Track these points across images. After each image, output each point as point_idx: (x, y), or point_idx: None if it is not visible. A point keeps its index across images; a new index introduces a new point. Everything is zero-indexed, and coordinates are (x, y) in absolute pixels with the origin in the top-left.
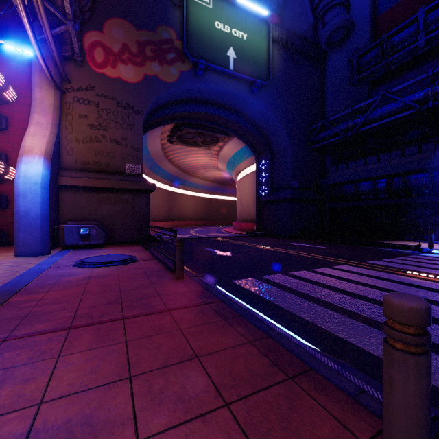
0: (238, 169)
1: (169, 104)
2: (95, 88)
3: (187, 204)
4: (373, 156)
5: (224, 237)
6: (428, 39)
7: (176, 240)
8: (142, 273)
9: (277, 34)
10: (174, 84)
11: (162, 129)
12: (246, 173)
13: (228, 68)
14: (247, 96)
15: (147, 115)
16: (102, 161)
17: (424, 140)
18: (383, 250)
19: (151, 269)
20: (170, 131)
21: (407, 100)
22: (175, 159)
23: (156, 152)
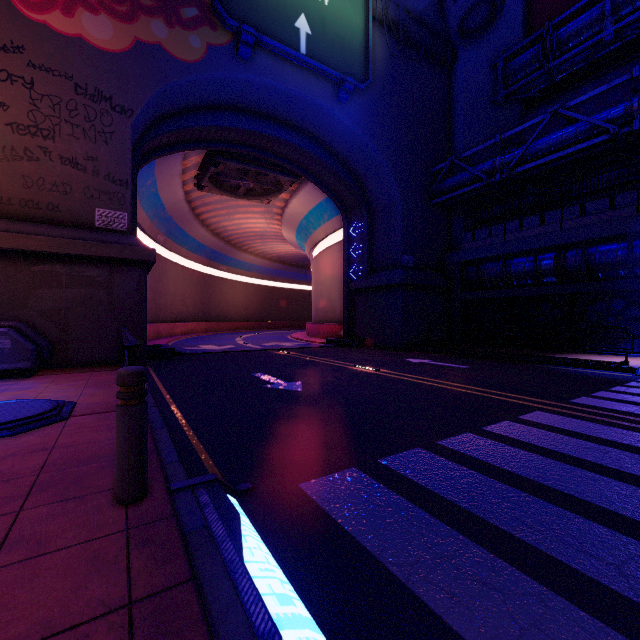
0: (314, 239)
1: (189, 109)
2: (23, 49)
3: (234, 296)
4: (533, 215)
5: (291, 349)
6: (619, 28)
7: (118, 377)
8: (28, 473)
9: (380, 7)
10: (196, 67)
11: (184, 164)
12: (327, 245)
13: (297, 51)
14: (330, 106)
15: (144, 123)
16: (41, 200)
17: (619, 189)
18: (569, 372)
19: (75, 451)
20: (198, 167)
21: (596, 119)
22: (211, 221)
23: (177, 206)
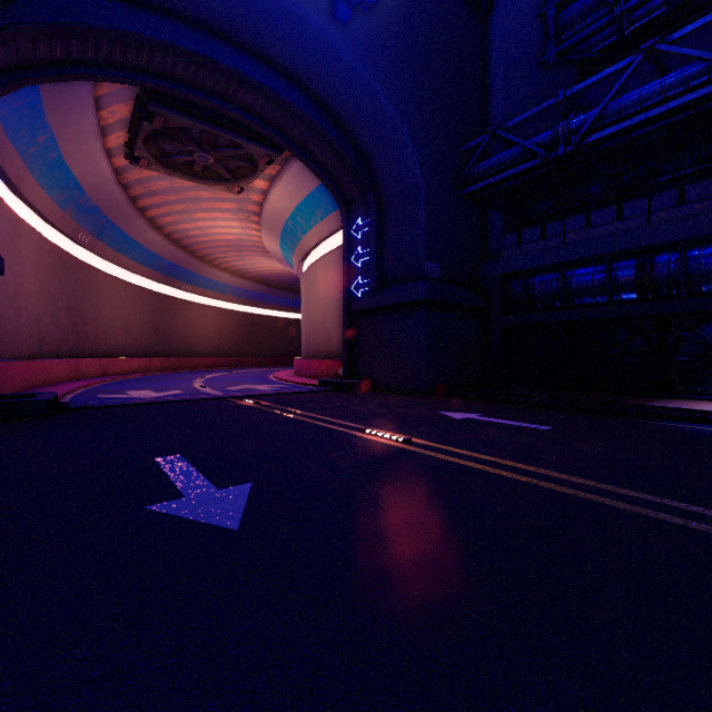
0: (304, 247)
1: None
2: None
3: (203, 324)
4: (606, 207)
5: (265, 396)
6: None
7: None
8: None
9: None
10: None
11: (103, 117)
12: (321, 255)
13: None
14: (322, 22)
15: None
16: None
17: None
18: None
19: None
20: (128, 127)
21: None
22: (164, 220)
23: (104, 190)
